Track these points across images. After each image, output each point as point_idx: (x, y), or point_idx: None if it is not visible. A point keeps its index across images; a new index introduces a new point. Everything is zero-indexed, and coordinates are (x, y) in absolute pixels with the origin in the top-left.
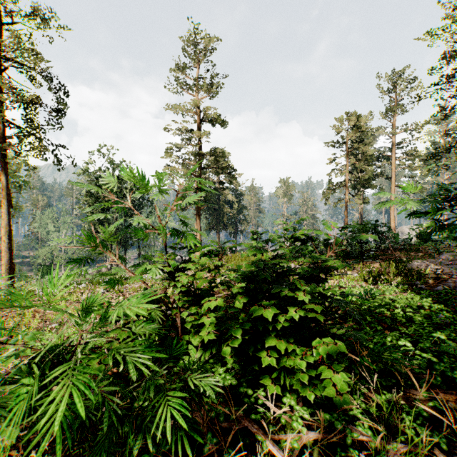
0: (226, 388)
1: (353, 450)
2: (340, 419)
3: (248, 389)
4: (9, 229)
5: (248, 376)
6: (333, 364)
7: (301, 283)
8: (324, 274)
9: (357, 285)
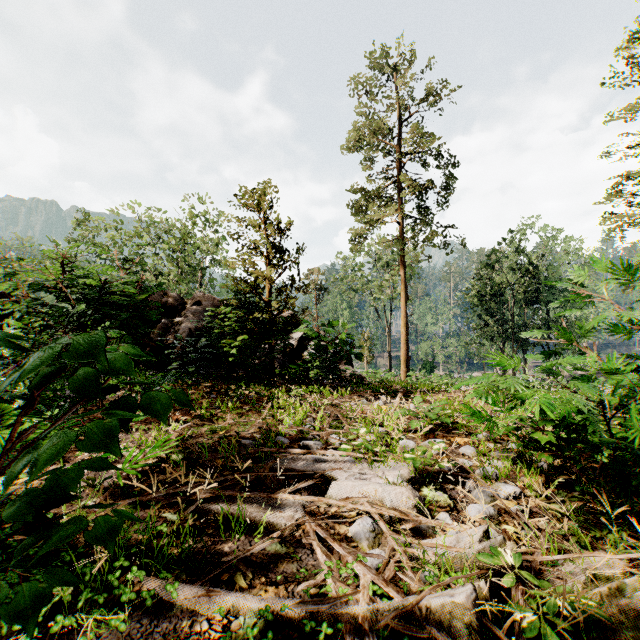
0: None
1: None
2: None
3: None
4: (405, 321)
5: None
6: None
7: None
8: None
9: None
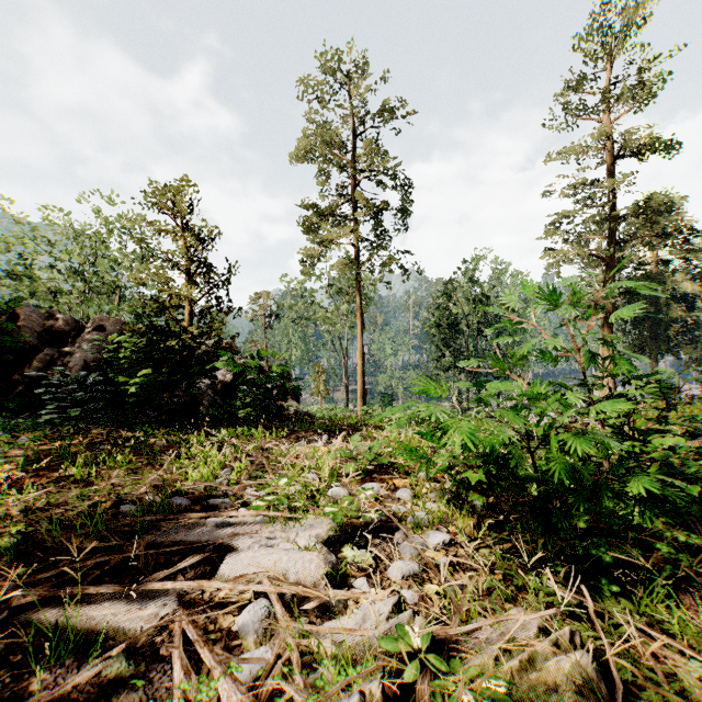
0: (688, 550)
1: None
2: None
3: None
4: (362, 352)
5: None
6: None
7: None
8: None
9: None
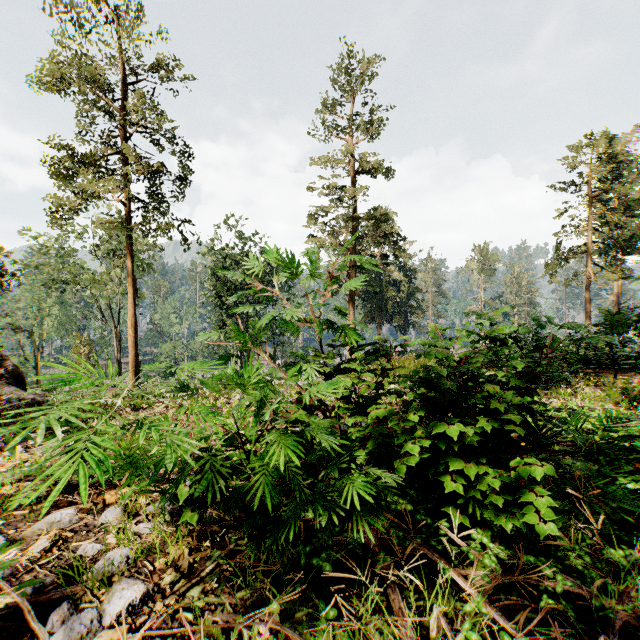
0: (398, 514)
1: (567, 603)
2: (549, 565)
3: (426, 517)
4: (134, 321)
5: (427, 504)
6: (537, 490)
7: (496, 391)
8: (531, 383)
9: (598, 408)
